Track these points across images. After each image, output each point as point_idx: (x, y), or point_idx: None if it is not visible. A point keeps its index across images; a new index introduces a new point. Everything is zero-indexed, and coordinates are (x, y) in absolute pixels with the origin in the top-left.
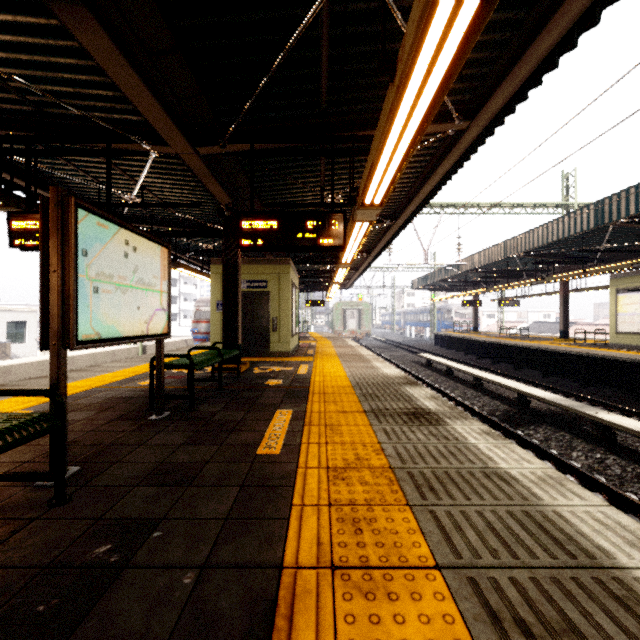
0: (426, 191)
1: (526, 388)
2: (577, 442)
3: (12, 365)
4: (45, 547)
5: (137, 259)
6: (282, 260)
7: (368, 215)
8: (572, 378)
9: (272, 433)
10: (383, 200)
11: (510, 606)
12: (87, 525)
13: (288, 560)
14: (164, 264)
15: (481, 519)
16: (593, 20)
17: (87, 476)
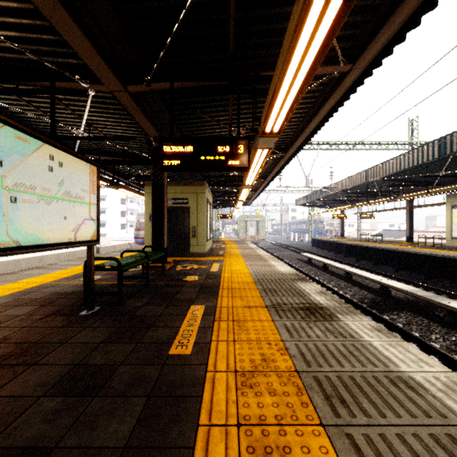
0: (311, 127)
1: (387, 281)
2: (434, 326)
3: None
4: None
5: (63, 173)
6: (199, 182)
7: (268, 142)
8: (418, 272)
9: (185, 329)
10: (281, 128)
11: None
12: None
13: None
14: (93, 180)
15: (406, 448)
16: None
17: None
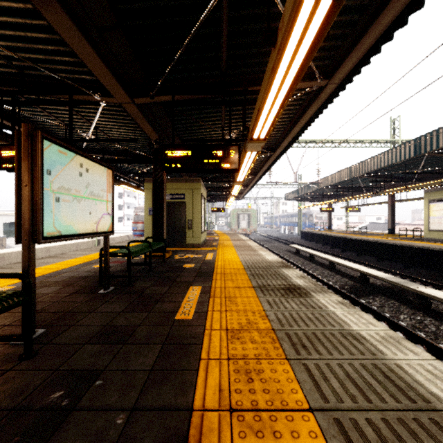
0: (296, 130)
1: (366, 269)
2: (403, 308)
3: (5, 253)
4: (13, 393)
5: (89, 177)
6: (195, 179)
7: (255, 147)
8: (398, 262)
9: (187, 303)
10: (266, 136)
11: (368, 442)
12: (47, 375)
13: (197, 404)
14: (109, 181)
15: (341, 370)
16: (419, 4)
17: (50, 336)
